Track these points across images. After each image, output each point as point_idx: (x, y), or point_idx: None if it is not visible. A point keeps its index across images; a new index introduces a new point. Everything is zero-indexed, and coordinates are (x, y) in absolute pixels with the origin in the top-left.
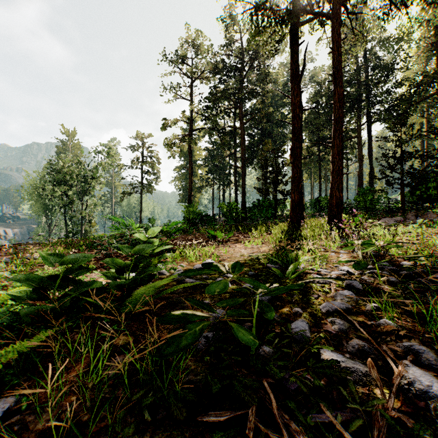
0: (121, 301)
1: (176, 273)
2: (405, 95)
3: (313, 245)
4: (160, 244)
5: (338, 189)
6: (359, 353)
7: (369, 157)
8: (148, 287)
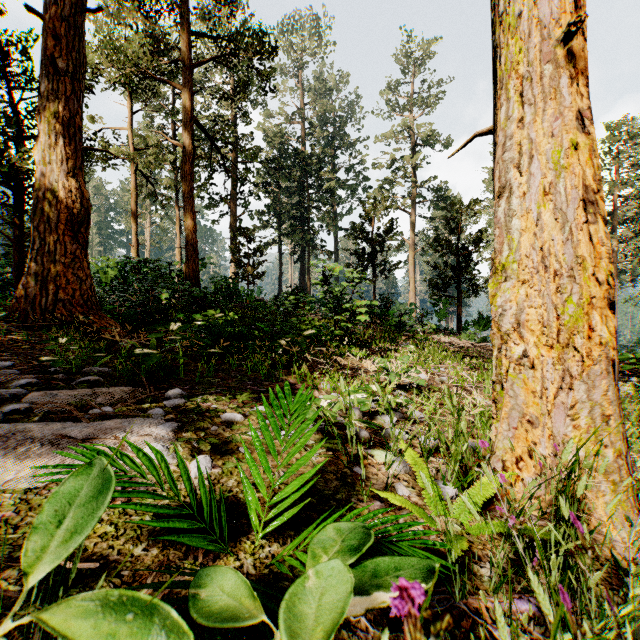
0: None
1: None
2: None
3: None
4: None
5: None
6: None
7: None
8: None
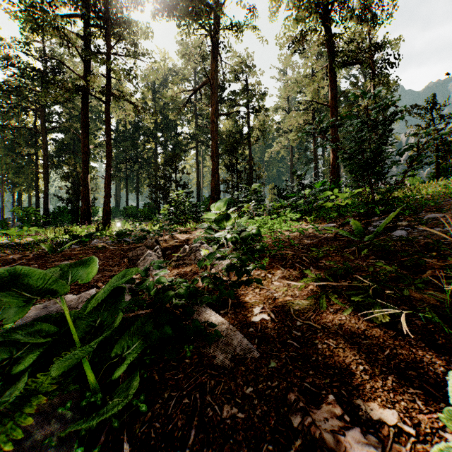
0: None
1: None
2: (182, 143)
3: None
4: None
5: (107, 205)
6: None
7: None
8: None
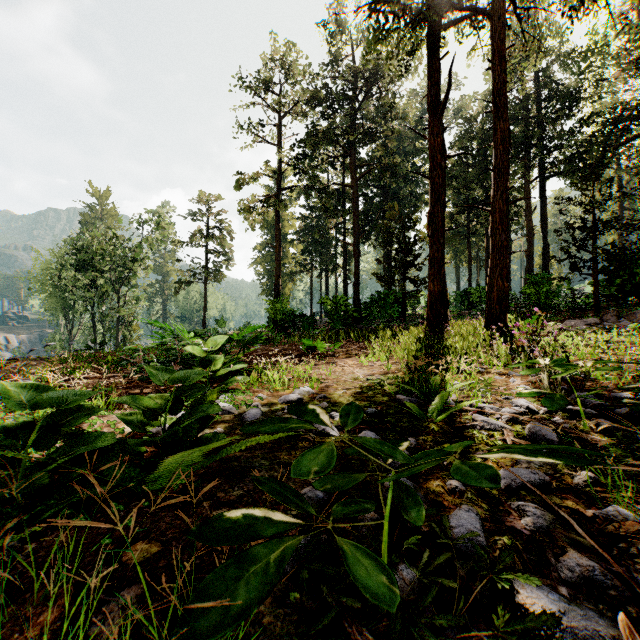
0: (153, 464)
1: (249, 411)
2: (596, 137)
3: (467, 362)
4: (229, 361)
5: (501, 275)
6: (584, 584)
7: (542, 229)
8: (187, 452)
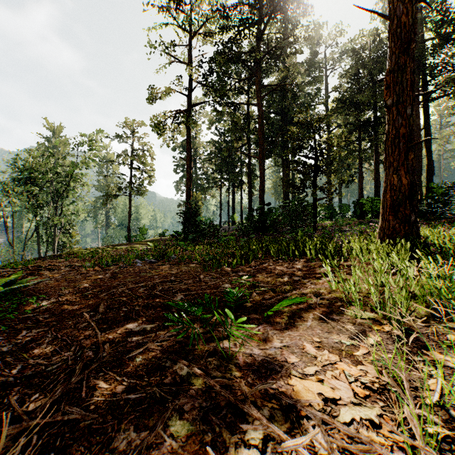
0: None
1: None
2: None
3: None
4: None
5: None
6: None
7: (426, 147)
8: None
